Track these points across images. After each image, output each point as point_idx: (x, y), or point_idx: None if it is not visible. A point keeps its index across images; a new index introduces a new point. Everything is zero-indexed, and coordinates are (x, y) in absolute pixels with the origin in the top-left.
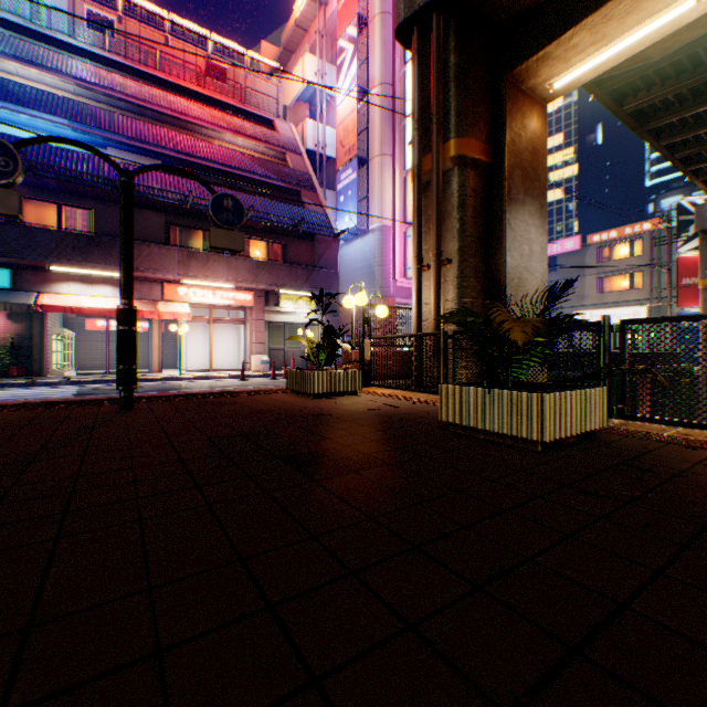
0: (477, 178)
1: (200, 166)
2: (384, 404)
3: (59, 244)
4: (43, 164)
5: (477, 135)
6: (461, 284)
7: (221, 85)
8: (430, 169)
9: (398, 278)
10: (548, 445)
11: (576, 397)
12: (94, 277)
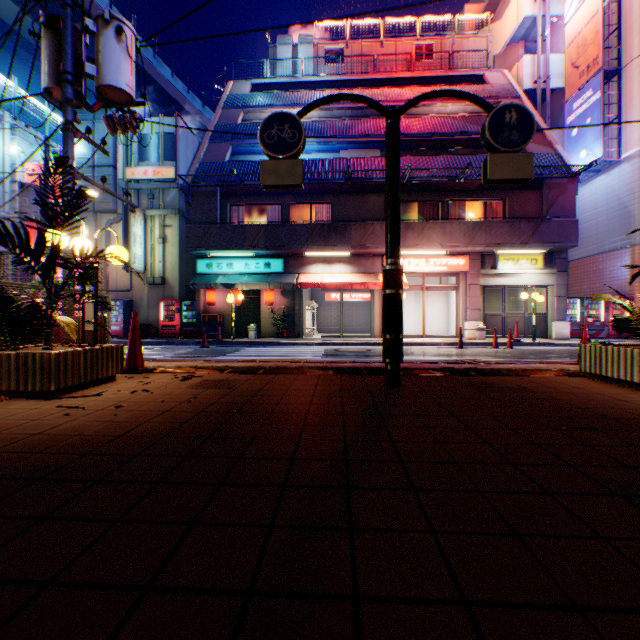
0: None
1: (412, 142)
2: None
3: (309, 234)
4: None
5: None
6: None
7: (427, 63)
8: None
9: None
10: None
11: None
12: (331, 258)
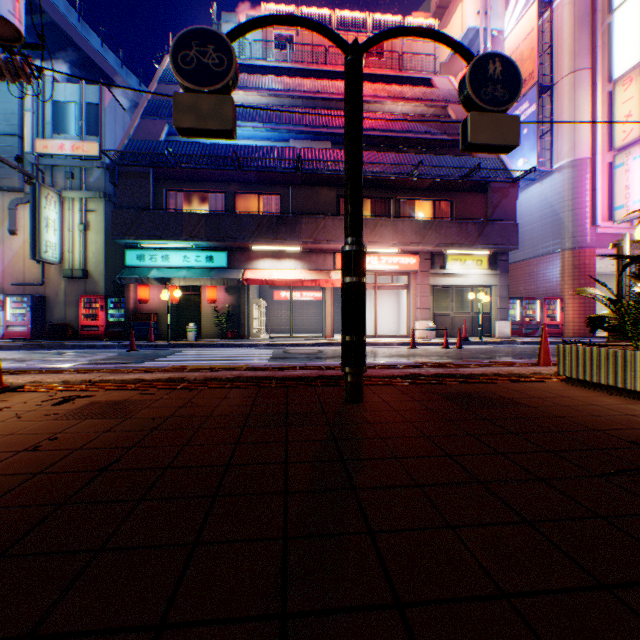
0: None
1: (364, 137)
2: None
3: (257, 226)
4: (247, 158)
5: None
6: None
7: (378, 61)
8: None
9: (599, 223)
10: None
11: None
12: (281, 253)
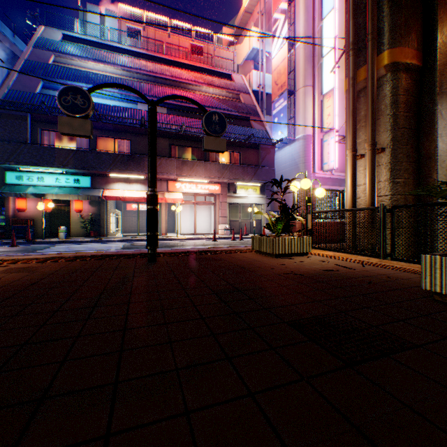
0: (408, 79)
1: (188, 108)
2: (338, 265)
3: (113, 161)
4: (105, 115)
5: (409, 43)
6: (393, 167)
7: (199, 57)
8: (363, 79)
9: (316, 171)
10: None
11: None
12: (131, 179)
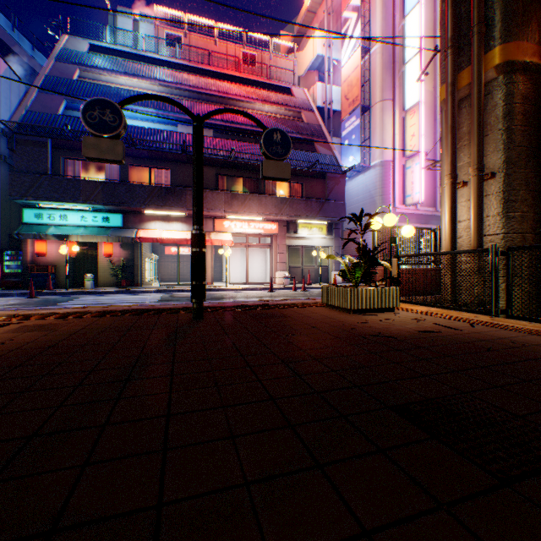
0: (527, 83)
1: (238, 129)
2: (438, 325)
3: (149, 195)
4: (140, 139)
5: (528, 36)
6: (507, 198)
7: (252, 68)
8: (465, 84)
9: (397, 205)
10: None
11: None
12: (170, 217)
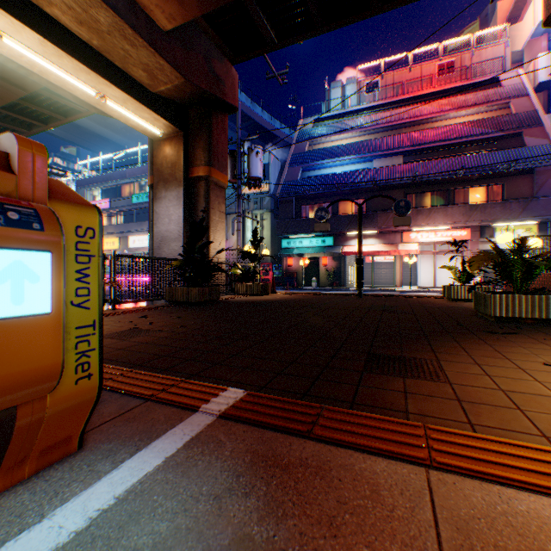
0: None
1: (426, 149)
2: None
3: (349, 221)
4: (343, 185)
5: None
6: None
7: (448, 76)
8: None
9: None
10: (501, 320)
11: (528, 298)
12: (365, 235)
